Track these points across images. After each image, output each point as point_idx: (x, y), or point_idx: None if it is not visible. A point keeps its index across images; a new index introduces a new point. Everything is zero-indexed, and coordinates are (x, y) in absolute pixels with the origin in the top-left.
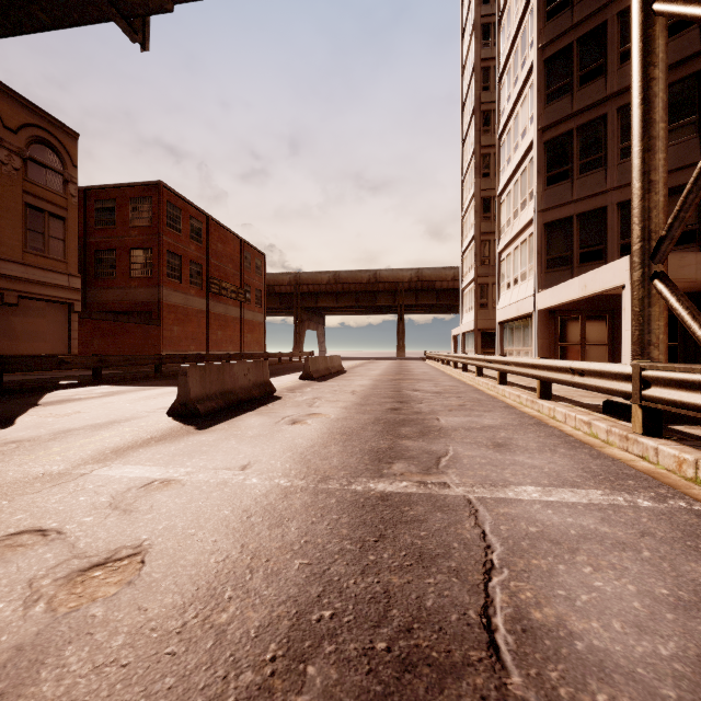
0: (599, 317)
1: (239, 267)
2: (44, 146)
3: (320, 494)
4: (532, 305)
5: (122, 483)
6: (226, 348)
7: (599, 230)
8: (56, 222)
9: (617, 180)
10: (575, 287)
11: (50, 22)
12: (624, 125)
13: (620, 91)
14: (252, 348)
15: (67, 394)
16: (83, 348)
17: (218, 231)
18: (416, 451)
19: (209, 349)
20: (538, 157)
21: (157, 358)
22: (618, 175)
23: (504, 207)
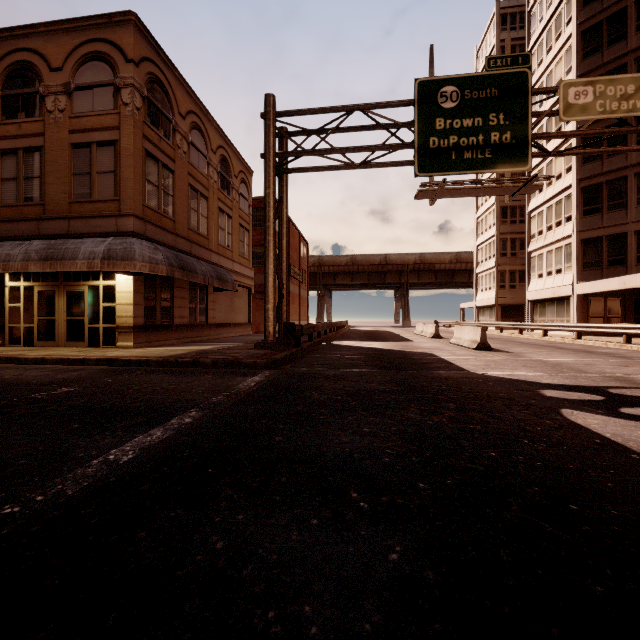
0: (616, 299)
1: (298, 255)
2: (243, 184)
3: (633, 361)
4: (571, 291)
5: (565, 360)
6: (294, 318)
7: (622, 246)
8: (246, 234)
9: (634, 217)
10: (615, 283)
11: (481, 195)
12: (639, 184)
13: (636, 164)
14: (303, 318)
15: (353, 344)
16: (253, 319)
17: (291, 228)
18: (627, 356)
19: (289, 319)
20: (576, 197)
21: (327, 325)
22: (635, 214)
23: (535, 221)
